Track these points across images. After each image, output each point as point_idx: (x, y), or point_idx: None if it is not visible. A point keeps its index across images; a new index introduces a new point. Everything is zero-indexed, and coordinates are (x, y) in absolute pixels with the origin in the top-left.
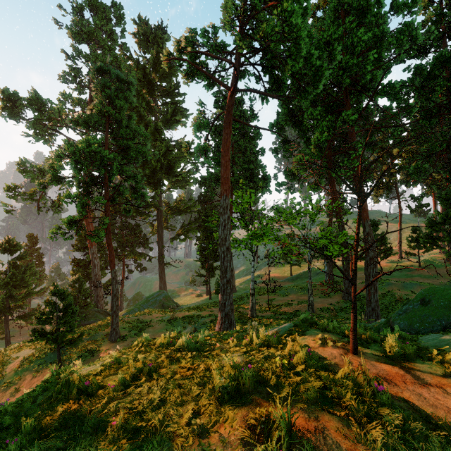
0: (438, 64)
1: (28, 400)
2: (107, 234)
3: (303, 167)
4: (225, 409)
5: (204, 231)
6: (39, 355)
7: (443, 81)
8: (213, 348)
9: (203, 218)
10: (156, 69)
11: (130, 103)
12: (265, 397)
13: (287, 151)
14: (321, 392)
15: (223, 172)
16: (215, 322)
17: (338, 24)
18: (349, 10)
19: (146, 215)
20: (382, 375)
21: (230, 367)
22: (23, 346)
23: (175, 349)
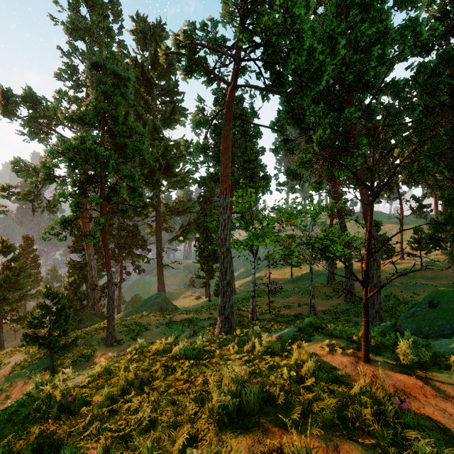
0: (442, 61)
1: (3, 419)
2: (103, 234)
3: (305, 165)
4: (227, 435)
5: (203, 232)
6: (32, 360)
7: (447, 79)
8: (213, 355)
9: (202, 218)
10: (155, 67)
11: (126, 100)
12: (273, 420)
13: (288, 150)
14: (337, 411)
15: (222, 170)
16: (215, 325)
17: (340, 20)
18: (351, 5)
19: (145, 216)
20: (400, 387)
21: (231, 383)
22: (15, 351)
23: (171, 357)
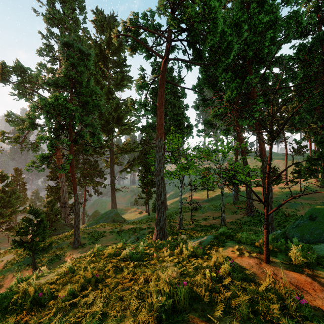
0: (316, 42)
1: None
2: (71, 167)
3: (218, 117)
4: None
5: (144, 165)
6: (19, 259)
7: (320, 55)
8: (151, 257)
9: (143, 156)
10: (109, 47)
11: (88, 70)
12: (200, 316)
13: (205, 106)
14: (250, 305)
15: (158, 120)
16: (153, 233)
17: (243, 12)
18: (251, 1)
19: (102, 154)
20: (294, 283)
21: (166, 284)
22: (7, 252)
23: (120, 259)
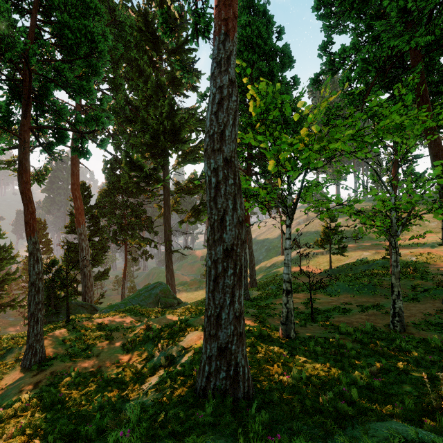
0: None
1: None
2: (19, 173)
3: None
4: None
5: None
6: None
7: None
8: None
9: None
10: None
11: None
12: None
13: (342, 54)
14: None
15: None
16: None
17: None
18: None
19: (151, 194)
20: None
21: None
22: None
23: None
